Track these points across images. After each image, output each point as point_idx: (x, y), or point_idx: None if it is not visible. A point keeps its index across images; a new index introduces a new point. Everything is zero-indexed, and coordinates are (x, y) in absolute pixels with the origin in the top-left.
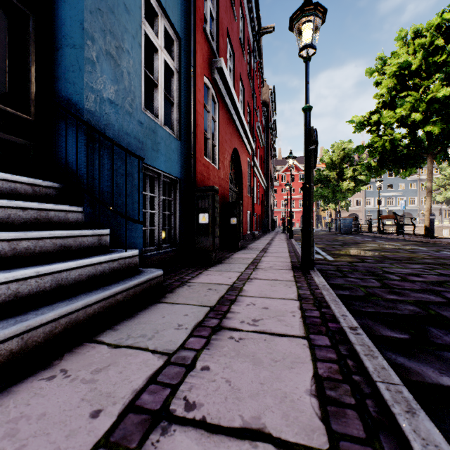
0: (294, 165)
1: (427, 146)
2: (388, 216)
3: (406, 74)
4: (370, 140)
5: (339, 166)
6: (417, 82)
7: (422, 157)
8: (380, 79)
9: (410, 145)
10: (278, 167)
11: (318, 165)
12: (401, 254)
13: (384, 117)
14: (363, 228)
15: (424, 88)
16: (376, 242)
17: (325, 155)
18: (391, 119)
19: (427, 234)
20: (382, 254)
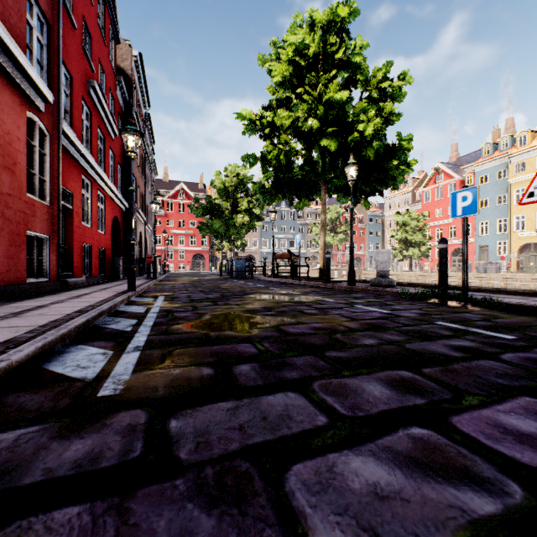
0: (185, 191)
1: (322, 171)
2: (283, 255)
3: (303, 65)
4: (263, 152)
5: (233, 195)
6: (315, 76)
7: (317, 185)
8: (274, 67)
9: (306, 166)
10: (164, 191)
11: (213, 196)
12: (311, 321)
13: (280, 117)
14: (257, 271)
15: (322, 88)
16: (270, 291)
17: (217, 177)
18: (288, 121)
19: (322, 277)
20: (279, 325)
